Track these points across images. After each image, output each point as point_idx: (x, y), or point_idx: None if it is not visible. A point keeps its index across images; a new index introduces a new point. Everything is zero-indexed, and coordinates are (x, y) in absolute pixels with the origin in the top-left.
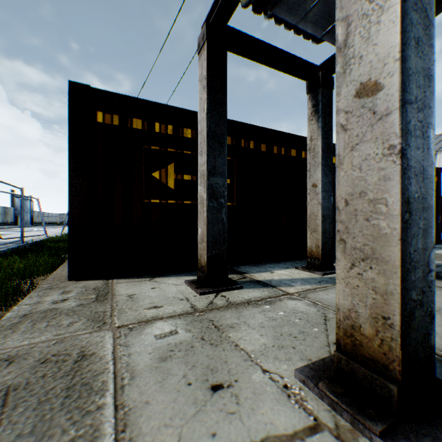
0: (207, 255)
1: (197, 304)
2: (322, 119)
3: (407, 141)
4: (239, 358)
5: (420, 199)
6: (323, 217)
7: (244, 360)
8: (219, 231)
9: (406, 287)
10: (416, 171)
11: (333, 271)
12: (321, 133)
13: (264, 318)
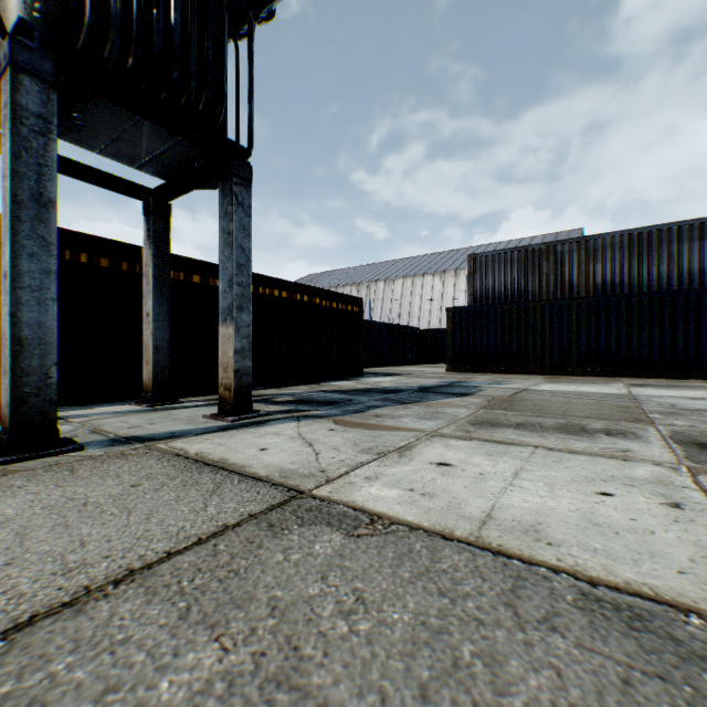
0: None
1: None
2: (154, 246)
3: (21, 308)
4: None
5: (38, 339)
6: (156, 348)
7: None
8: None
9: (19, 385)
10: (32, 324)
11: (164, 403)
12: (153, 261)
13: None
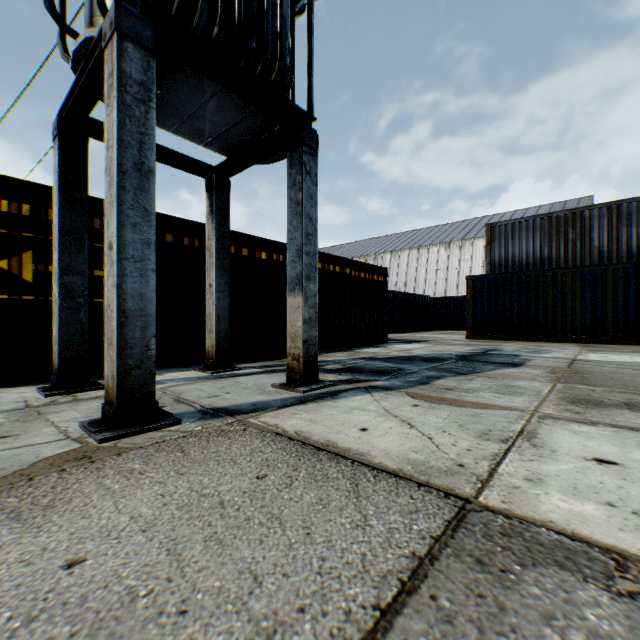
0: (61, 357)
1: (36, 403)
2: (216, 220)
3: (125, 279)
4: (43, 425)
5: (139, 310)
6: (218, 317)
7: (46, 425)
8: (78, 332)
9: (123, 357)
10: (134, 295)
11: (225, 370)
12: (215, 234)
13: (98, 405)
